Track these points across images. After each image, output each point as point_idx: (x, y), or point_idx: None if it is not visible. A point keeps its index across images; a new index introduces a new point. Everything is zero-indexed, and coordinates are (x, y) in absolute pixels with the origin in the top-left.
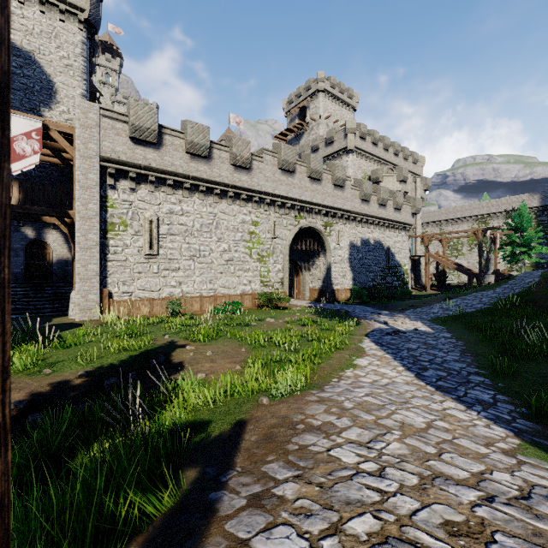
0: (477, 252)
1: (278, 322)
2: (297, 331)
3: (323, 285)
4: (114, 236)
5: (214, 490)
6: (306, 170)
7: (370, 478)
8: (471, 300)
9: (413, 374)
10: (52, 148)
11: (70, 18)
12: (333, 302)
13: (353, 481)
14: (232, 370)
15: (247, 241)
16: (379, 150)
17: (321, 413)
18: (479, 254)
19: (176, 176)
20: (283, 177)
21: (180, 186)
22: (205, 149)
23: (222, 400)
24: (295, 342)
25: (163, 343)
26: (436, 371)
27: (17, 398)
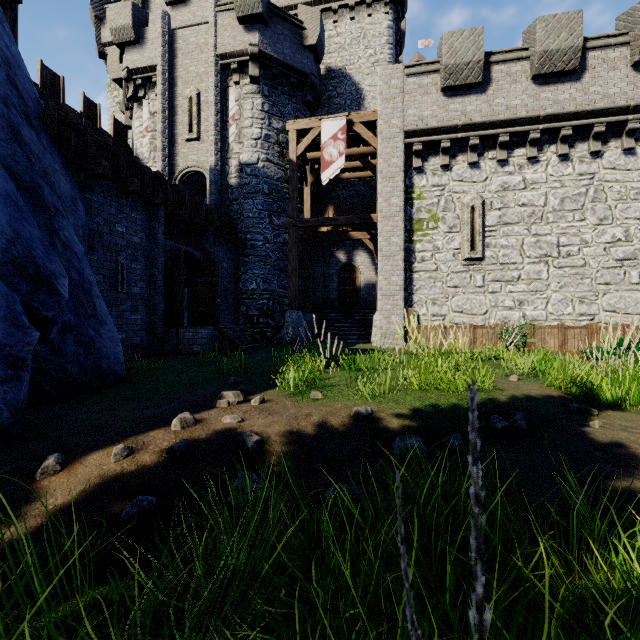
0: None
1: None
2: None
3: None
4: (421, 238)
5: None
6: None
7: None
8: None
9: None
10: (358, 155)
11: (376, 7)
12: None
13: None
14: None
15: None
16: None
17: None
18: None
19: (514, 126)
20: None
21: (520, 142)
22: (571, 55)
23: None
24: None
25: (510, 388)
26: None
27: (256, 427)
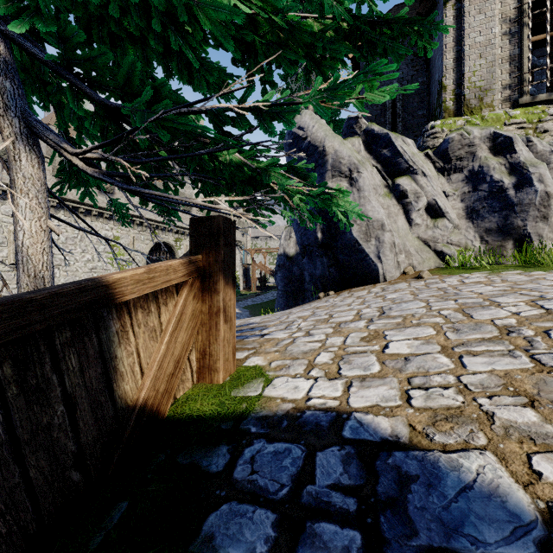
0: None
1: None
2: None
3: None
4: None
5: None
6: None
7: None
8: (269, 295)
9: None
10: None
11: None
12: None
13: None
14: None
15: (110, 252)
16: None
17: None
18: None
19: None
20: None
21: None
22: None
23: None
24: None
25: None
26: None
27: None
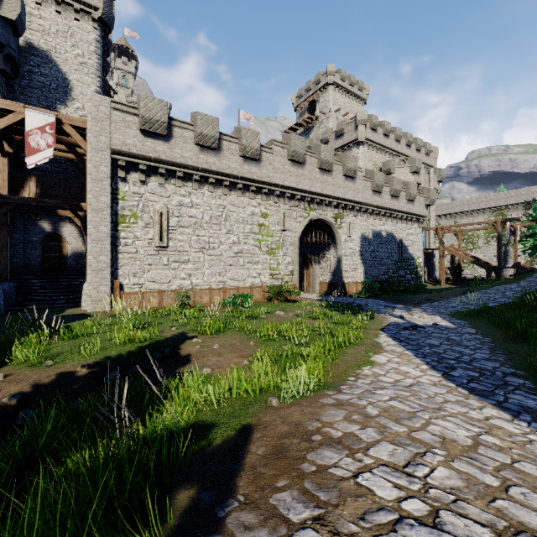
0: (494, 245)
1: (288, 315)
2: (308, 325)
3: (333, 278)
4: (125, 228)
5: (207, 532)
6: (316, 161)
7: (421, 529)
8: (493, 294)
9: (439, 374)
10: (67, 143)
11: (85, 17)
12: (344, 296)
13: (398, 535)
14: (239, 365)
15: (257, 233)
16: (391, 141)
17: (340, 421)
18: (498, 247)
19: (186, 168)
20: (293, 168)
21: (189, 178)
22: (214, 140)
23: (227, 399)
24: (306, 336)
25: (170, 335)
26: (465, 370)
27: (13, 391)
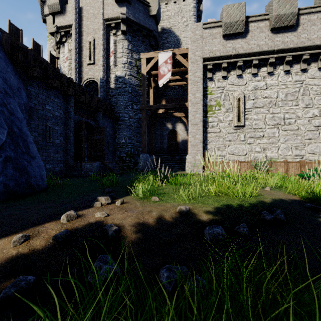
0: None
1: None
2: None
3: None
4: (211, 115)
5: None
6: None
7: None
8: None
9: None
10: (178, 72)
11: None
12: None
13: None
14: None
15: None
16: None
17: None
18: None
19: (261, 55)
20: None
21: (264, 64)
22: (291, 17)
23: None
24: None
25: (268, 194)
26: None
27: (116, 220)
